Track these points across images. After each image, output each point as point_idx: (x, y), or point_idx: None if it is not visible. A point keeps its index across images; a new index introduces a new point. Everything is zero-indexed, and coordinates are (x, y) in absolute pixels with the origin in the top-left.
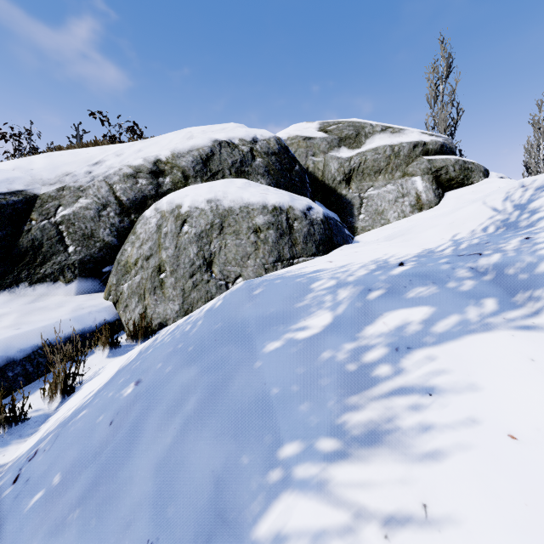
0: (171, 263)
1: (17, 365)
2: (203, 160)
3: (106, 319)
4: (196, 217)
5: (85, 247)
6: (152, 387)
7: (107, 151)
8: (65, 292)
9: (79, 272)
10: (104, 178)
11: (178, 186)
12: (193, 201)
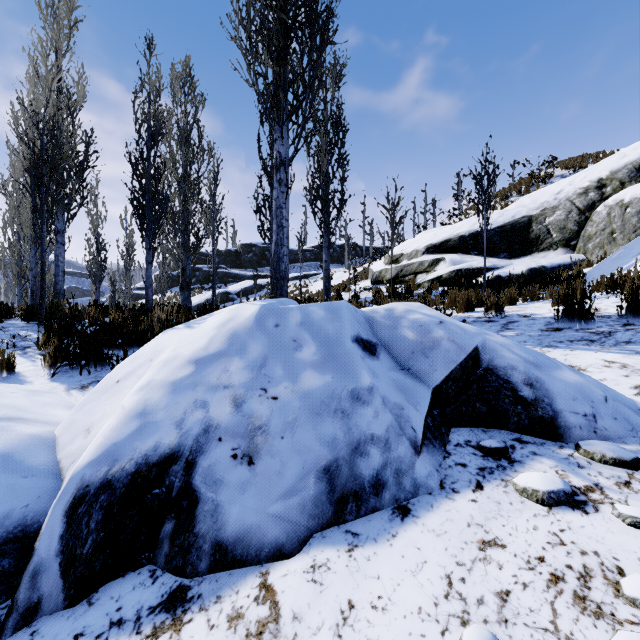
0: (619, 229)
1: (556, 268)
2: (636, 169)
3: (582, 259)
4: (635, 203)
5: (561, 234)
6: (632, 245)
7: (561, 185)
8: (554, 254)
9: (559, 245)
10: (566, 199)
11: (617, 190)
12: (632, 196)
